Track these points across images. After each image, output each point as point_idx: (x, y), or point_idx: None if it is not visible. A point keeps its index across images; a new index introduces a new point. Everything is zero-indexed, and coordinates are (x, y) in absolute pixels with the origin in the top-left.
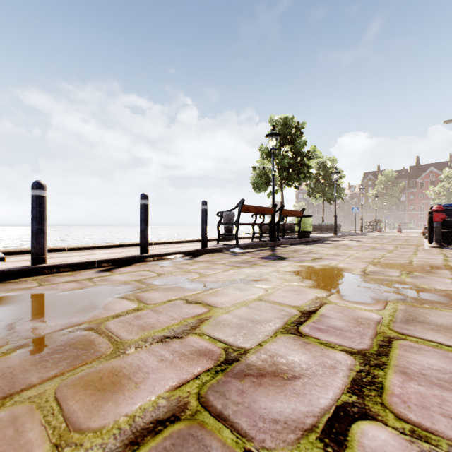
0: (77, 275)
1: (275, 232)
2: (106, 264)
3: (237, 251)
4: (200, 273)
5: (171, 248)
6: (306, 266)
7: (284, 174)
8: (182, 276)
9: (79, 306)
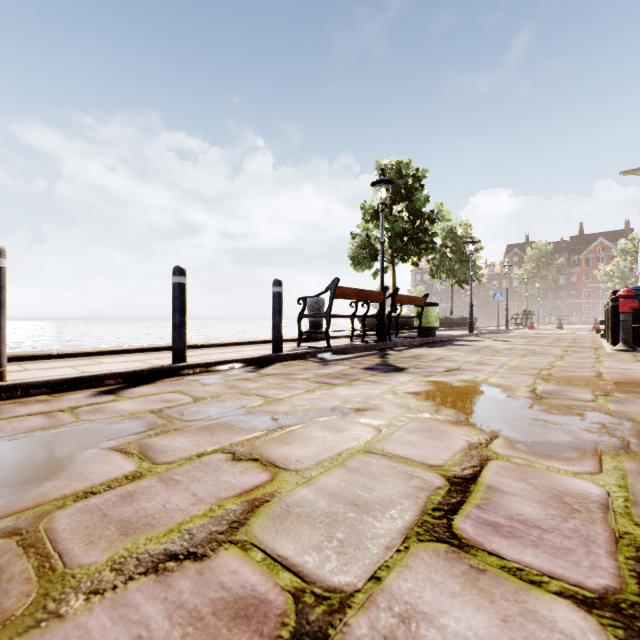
0: (55, 400)
1: (385, 328)
2: (112, 381)
3: (328, 357)
4: (265, 397)
5: (226, 353)
6: (438, 383)
7: (398, 244)
8: (235, 402)
9: (22, 469)
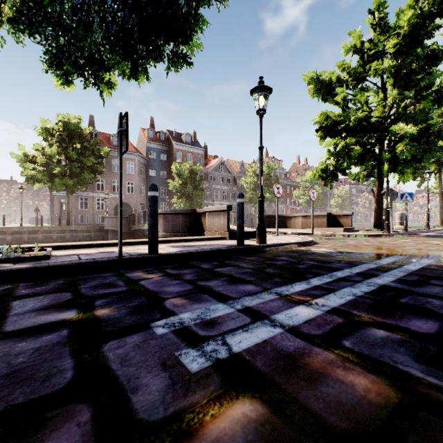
0: None
1: None
2: None
3: None
4: None
5: None
6: None
7: None
8: None
9: None
